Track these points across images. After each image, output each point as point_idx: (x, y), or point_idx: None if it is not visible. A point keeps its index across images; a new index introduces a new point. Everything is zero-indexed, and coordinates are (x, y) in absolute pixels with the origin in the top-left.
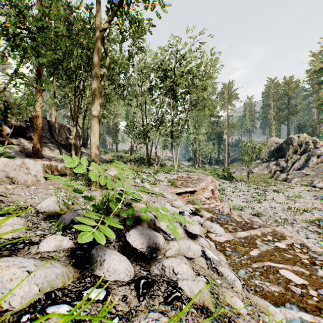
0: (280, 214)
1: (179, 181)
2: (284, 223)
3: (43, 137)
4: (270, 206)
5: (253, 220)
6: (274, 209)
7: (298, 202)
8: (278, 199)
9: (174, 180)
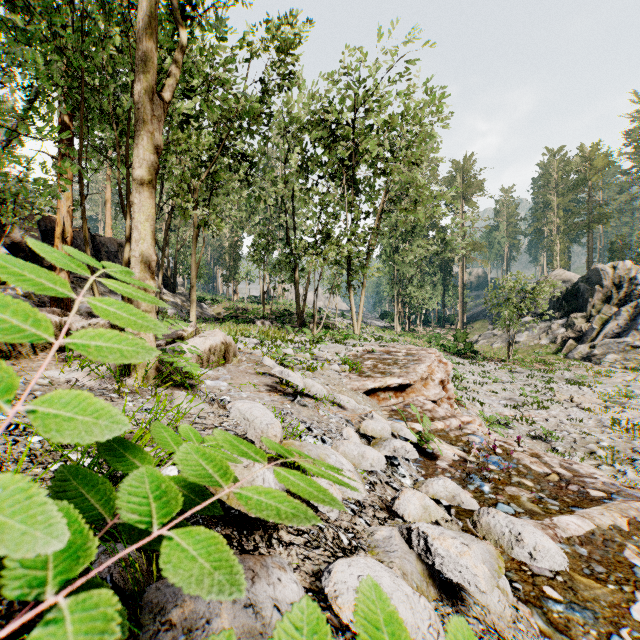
0: (597, 436)
1: (368, 362)
2: (612, 460)
3: None
4: (569, 417)
5: (578, 471)
6: (579, 424)
7: (629, 408)
8: (583, 401)
9: (356, 358)
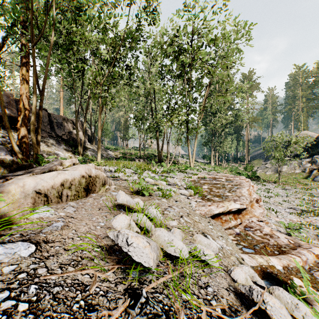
0: None
1: (205, 186)
2: None
3: (41, 130)
4: None
5: None
6: None
7: None
8: None
9: (195, 183)
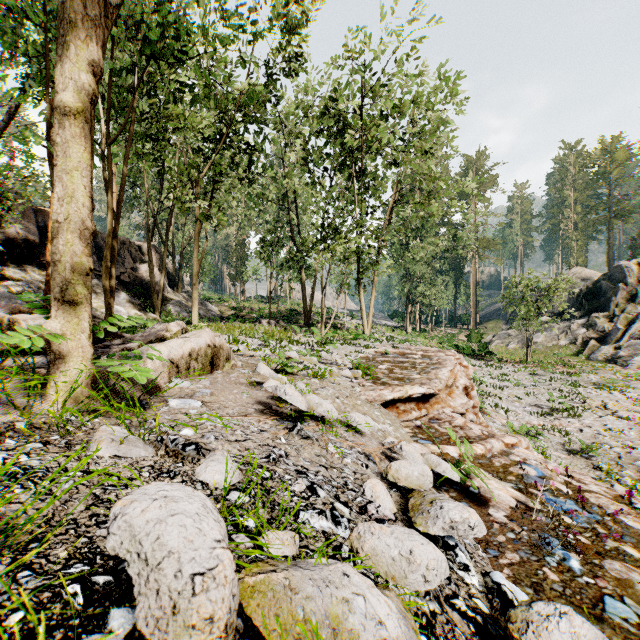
0: None
1: (383, 366)
2: None
3: None
4: (606, 427)
5: None
6: (620, 436)
7: None
8: (618, 408)
9: (368, 362)
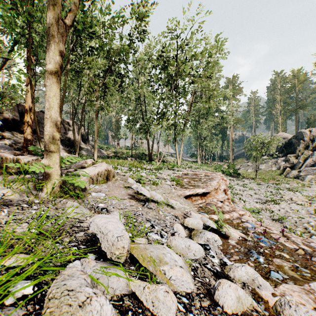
0: (307, 219)
1: (185, 180)
2: None
3: (40, 131)
4: (291, 208)
5: (314, 248)
6: (297, 213)
7: None
8: (297, 200)
9: (179, 178)
